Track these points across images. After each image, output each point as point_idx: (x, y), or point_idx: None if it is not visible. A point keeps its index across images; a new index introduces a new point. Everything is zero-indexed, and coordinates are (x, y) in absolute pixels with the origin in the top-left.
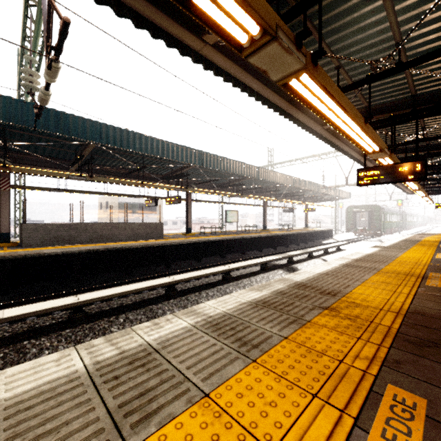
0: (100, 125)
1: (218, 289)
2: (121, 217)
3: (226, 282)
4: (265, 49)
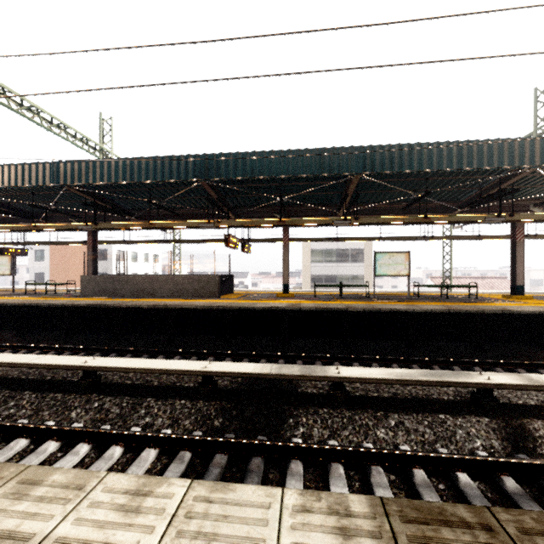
0: (57, 164)
1: (11, 396)
2: (314, 268)
3: (69, 388)
4: None
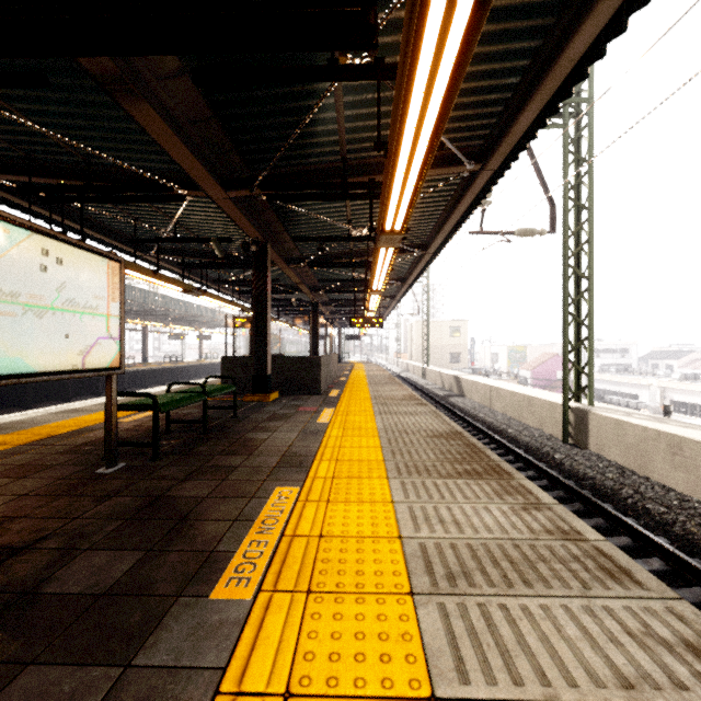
0: None
1: None
2: None
3: None
4: (188, 293)
